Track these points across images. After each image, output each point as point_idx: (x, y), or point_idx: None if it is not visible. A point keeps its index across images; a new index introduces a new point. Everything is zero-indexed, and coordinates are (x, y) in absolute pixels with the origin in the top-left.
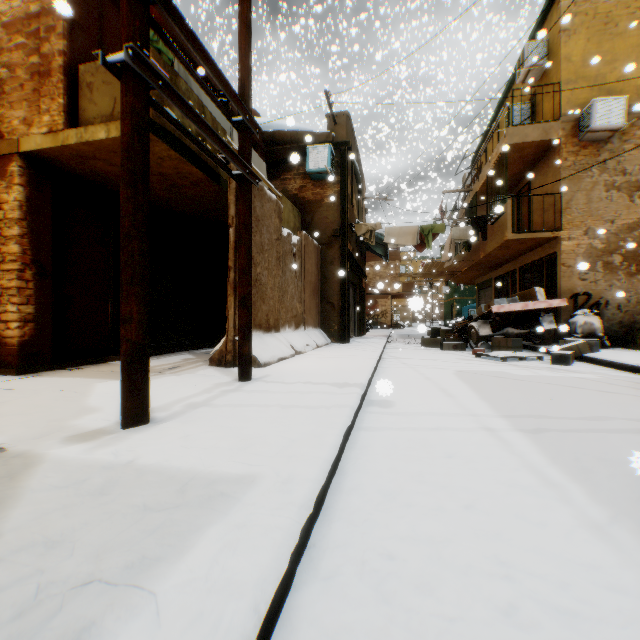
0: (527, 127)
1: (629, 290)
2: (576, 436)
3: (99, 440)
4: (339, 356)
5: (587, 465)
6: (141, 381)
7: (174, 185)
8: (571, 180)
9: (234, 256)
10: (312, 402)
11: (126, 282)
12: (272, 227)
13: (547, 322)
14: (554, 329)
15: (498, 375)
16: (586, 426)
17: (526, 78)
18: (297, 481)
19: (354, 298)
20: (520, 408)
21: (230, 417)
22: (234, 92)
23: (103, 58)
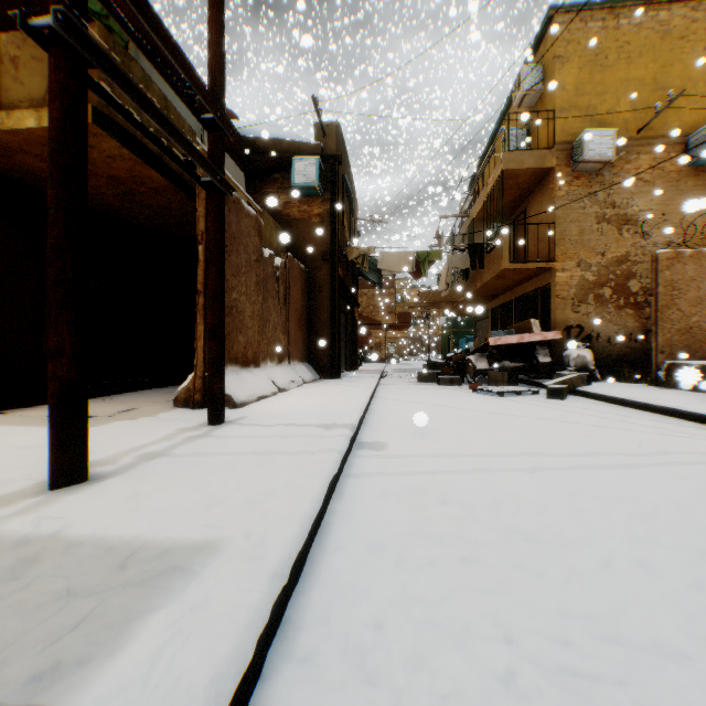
0: (523, 153)
1: (618, 323)
2: (572, 474)
3: (17, 506)
4: (328, 393)
5: (583, 504)
6: (77, 429)
7: (129, 191)
8: (565, 210)
9: (204, 278)
10: (294, 447)
11: (56, 305)
12: (251, 246)
13: (543, 355)
14: (549, 362)
15: (495, 411)
16: (581, 463)
17: (522, 102)
18: (271, 544)
19: (345, 329)
20: (517, 446)
21: (194, 469)
22: (202, 84)
23: (24, 21)
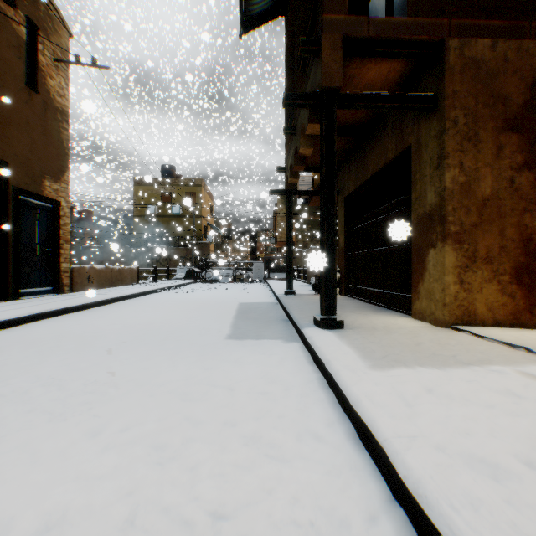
0: None
1: None
2: None
3: None
4: None
5: None
6: None
7: None
8: None
9: None
10: None
11: None
12: None
13: None
14: None
15: None
16: None
17: None
18: (346, 369)
19: None
20: None
21: None
22: None
23: None
